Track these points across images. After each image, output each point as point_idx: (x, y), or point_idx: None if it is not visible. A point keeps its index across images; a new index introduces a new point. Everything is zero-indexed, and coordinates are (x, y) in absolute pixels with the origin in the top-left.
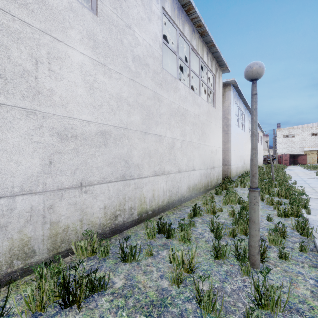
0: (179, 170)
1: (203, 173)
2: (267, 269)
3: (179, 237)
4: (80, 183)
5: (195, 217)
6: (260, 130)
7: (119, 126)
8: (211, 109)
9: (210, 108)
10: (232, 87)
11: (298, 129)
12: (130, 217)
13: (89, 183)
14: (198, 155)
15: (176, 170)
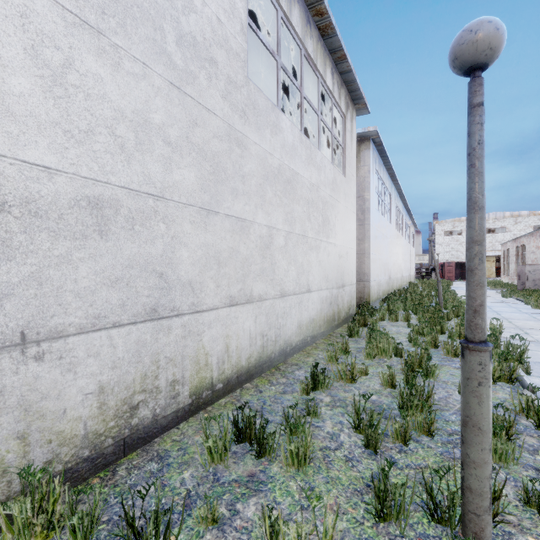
0: (282, 292)
1: (326, 296)
2: None
3: (285, 451)
4: (20, 333)
5: (315, 392)
6: (411, 222)
7: (142, 191)
8: (339, 177)
9: (338, 175)
10: (372, 144)
11: None
12: (171, 405)
13: (49, 332)
14: (316, 263)
15: (275, 292)
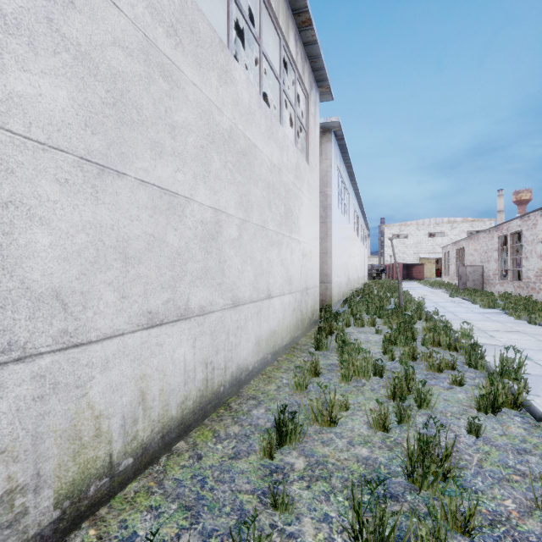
0: (234, 301)
1: (289, 301)
2: None
3: None
4: None
5: (281, 450)
6: (364, 224)
7: None
8: (302, 164)
9: (302, 160)
10: (334, 137)
11: (413, 227)
12: None
13: None
14: (277, 262)
15: (224, 301)
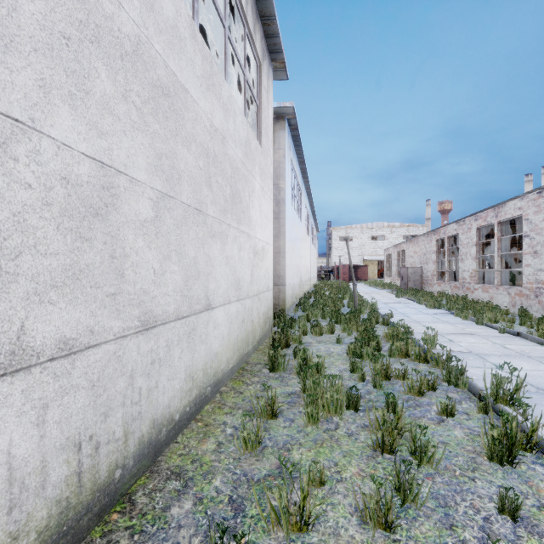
0: (145, 320)
1: (237, 311)
2: None
3: None
4: None
5: None
6: (314, 226)
7: None
8: (254, 142)
9: (253, 137)
10: (288, 126)
11: (357, 230)
12: None
13: None
14: (221, 260)
15: (124, 324)
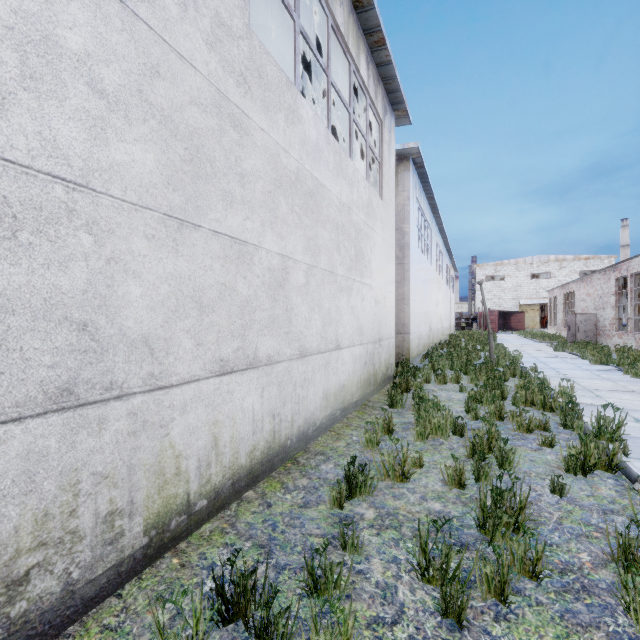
0: (301, 351)
1: (360, 353)
2: None
3: (308, 637)
4: None
5: (351, 502)
6: (451, 264)
7: (38, 169)
8: (375, 200)
9: (374, 196)
10: (412, 165)
11: (511, 267)
12: (106, 556)
13: None
14: (347, 310)
15: (291, 351)
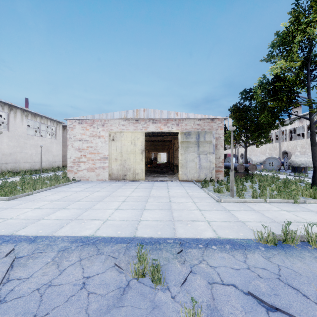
0: (34, 162)
1: (48, 163)
2: (38, 170)
3: None
4: (6, 163)
5: None
6: None
7: (14, 152)
8: (53, 140)
9: (53, 140)
10: None
11: None
12: (17, 171)
13: (7, 163)
14: (44, 157)
15: (33, 162)
